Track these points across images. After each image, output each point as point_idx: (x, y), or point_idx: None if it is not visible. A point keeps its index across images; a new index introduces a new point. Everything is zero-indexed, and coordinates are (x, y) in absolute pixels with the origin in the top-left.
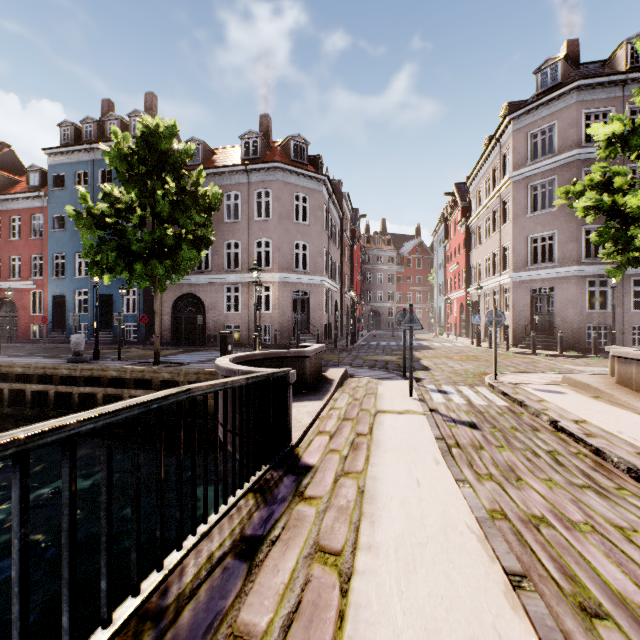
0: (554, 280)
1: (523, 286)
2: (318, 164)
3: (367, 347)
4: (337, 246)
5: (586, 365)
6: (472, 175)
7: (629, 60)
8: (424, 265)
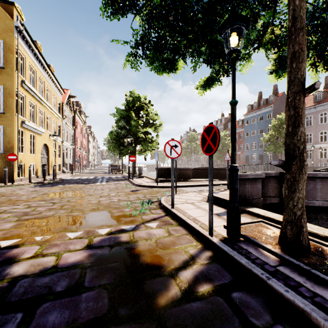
0: None
1: None
2: None
3: None
4: None
5: None
6: None
7: None
8: None
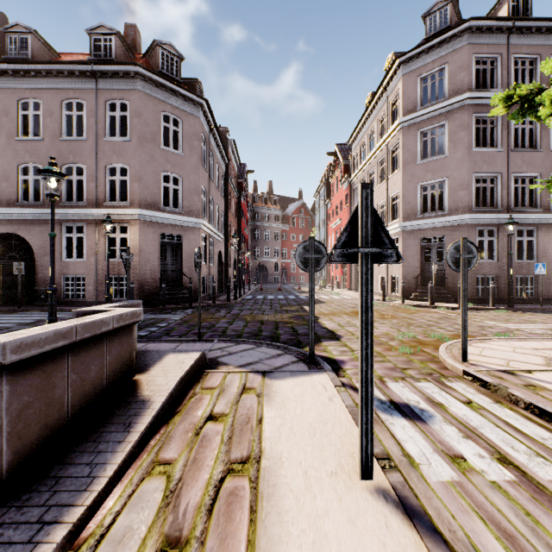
0: (445, 229)
1: (413, 236)
2: (196, 89)
3: (253, 302)
4: (221, 192)
5: (507, 320)
6: (355, 131)
7: (511, 12)
8: (306, 225)
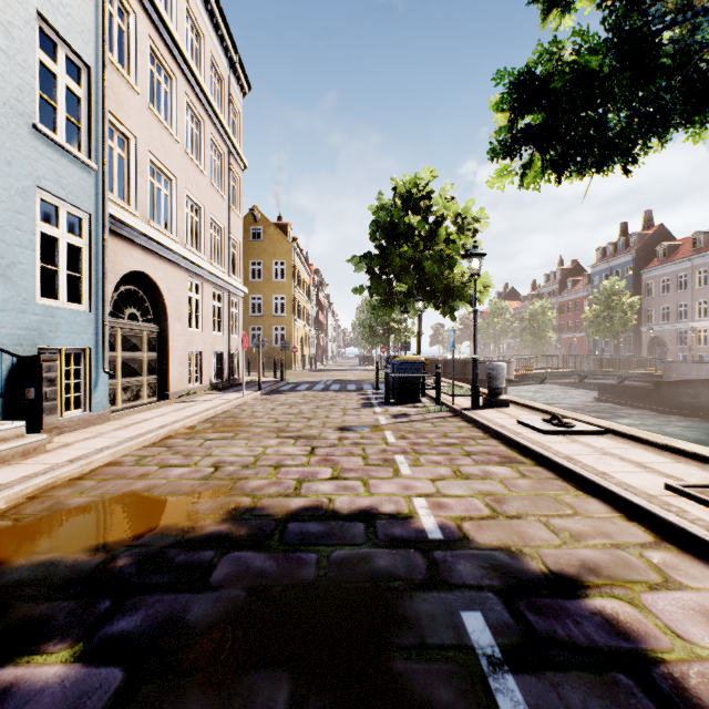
0: None
1: None
2: None
3: None
4: None
5: None
6: None
7: None
8: None
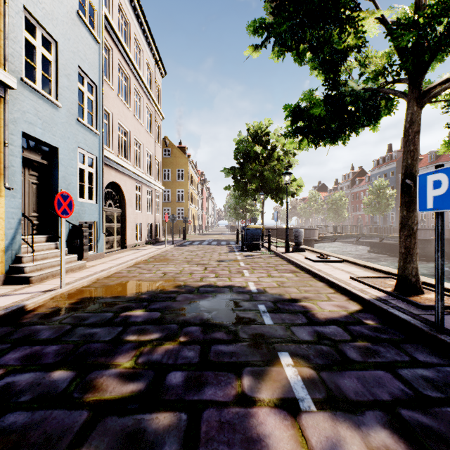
0: None
1: None
2: None
3: None
4: None
5: None
6: None
7: None
8: None
